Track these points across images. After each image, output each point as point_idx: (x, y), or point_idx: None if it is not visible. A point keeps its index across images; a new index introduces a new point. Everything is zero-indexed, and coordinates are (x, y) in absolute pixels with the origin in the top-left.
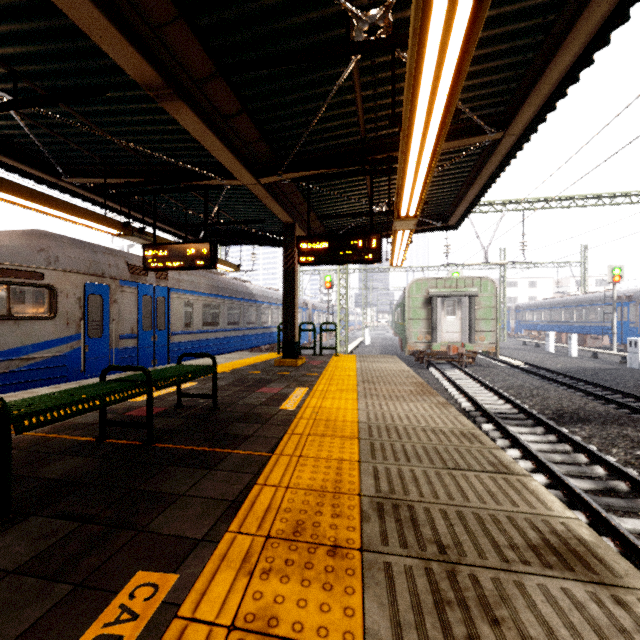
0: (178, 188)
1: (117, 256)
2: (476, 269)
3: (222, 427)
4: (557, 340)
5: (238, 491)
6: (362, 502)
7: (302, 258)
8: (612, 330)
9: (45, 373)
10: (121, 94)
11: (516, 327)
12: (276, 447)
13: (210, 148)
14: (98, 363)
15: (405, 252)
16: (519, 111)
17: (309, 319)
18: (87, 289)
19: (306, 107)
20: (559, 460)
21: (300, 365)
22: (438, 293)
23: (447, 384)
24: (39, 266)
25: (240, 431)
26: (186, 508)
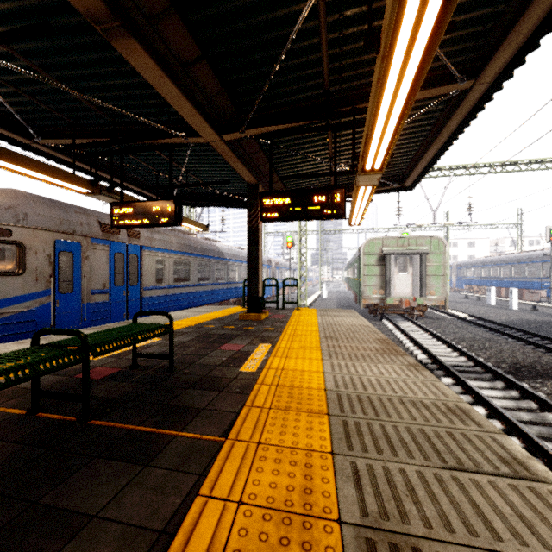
0: (144, 147)
1: (89, 215)
2: (422, 230)
3: (174, 395)
4: (496, 294)
5: (172, 509)
6: (345, 538)
7: (265, 214)
8: (550, 285)
9: (13, 328)
10: (76, 41)
11: (458, 282)
12: (231, 427)
13: (169, 99)
14: (69, 317)
15: (365, 210)
16: (496, 53)
17: (273, 275)
18: (57, 246)
19: (268, 54)
20: (527, 419)
21: (263, 319)
22: (391, 251)
23: (401, 336)
24: (7, 223)
25: (193, 401)
26: (91, 546)
